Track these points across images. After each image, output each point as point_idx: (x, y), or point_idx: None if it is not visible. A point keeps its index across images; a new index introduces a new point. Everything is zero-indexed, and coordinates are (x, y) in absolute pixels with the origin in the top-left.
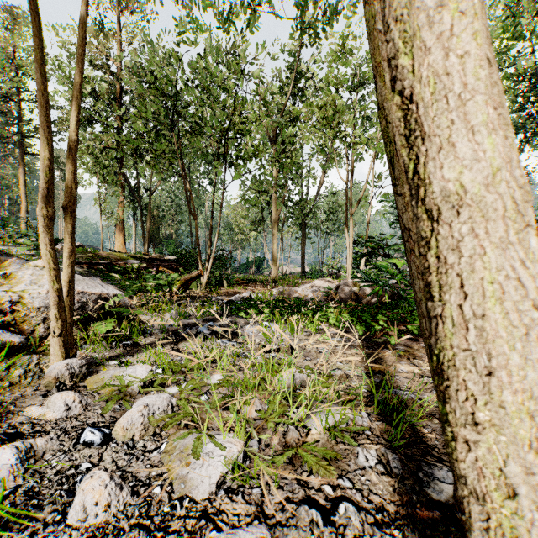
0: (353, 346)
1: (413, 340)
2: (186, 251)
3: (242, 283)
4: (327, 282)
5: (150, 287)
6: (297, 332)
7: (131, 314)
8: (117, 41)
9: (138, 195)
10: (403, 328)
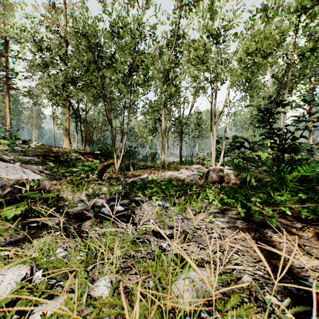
0: (238, 228)
1: (285, 220)
2: (107, 148)
3: (142, 168)
4: (198, 167)
5: (78, 172)
6: (184, 210)
7: (44, 197)
8: (65, 17)
9: (78, 113)
10: (275, 208)
